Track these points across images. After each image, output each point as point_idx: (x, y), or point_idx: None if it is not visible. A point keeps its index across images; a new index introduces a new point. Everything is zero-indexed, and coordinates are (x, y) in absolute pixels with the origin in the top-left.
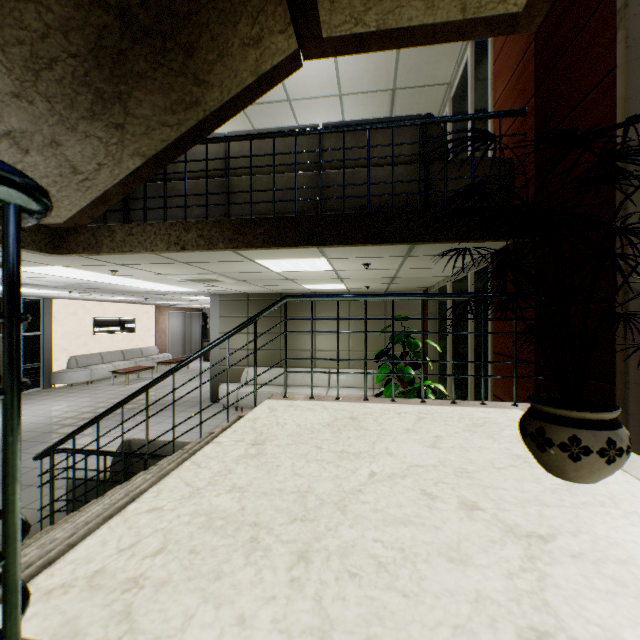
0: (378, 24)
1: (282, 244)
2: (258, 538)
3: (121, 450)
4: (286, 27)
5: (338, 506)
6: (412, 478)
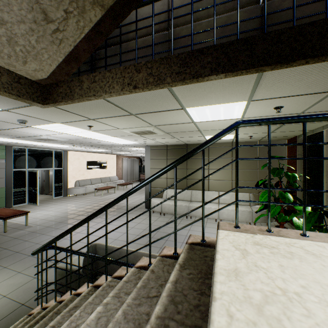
0: None
1: (231, 69)
2: None
3: (89, 251)
4: None
5: None
6: None
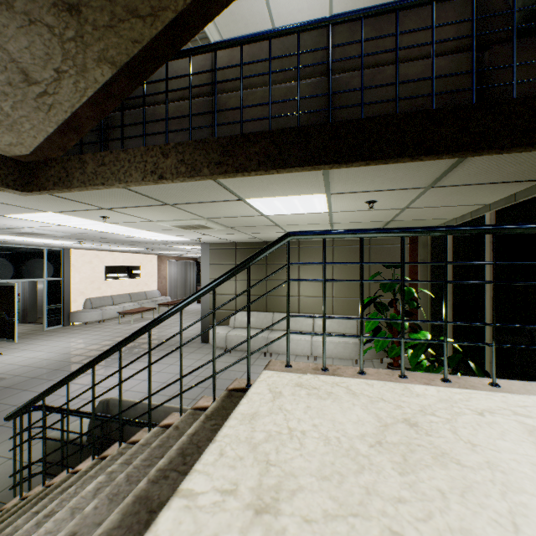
0: None
1: (283, 165)
2: None
3: (98, 411)
4: None
5: None
6: None
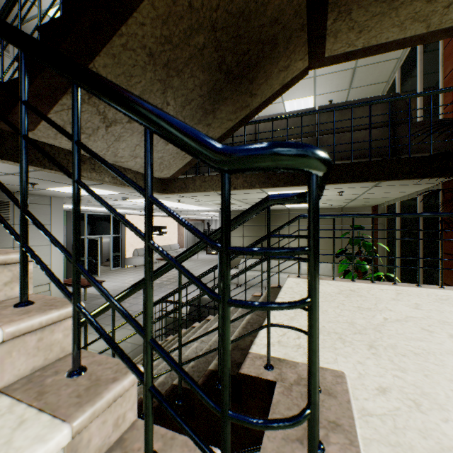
0: (364, 44)
1: (296, 184)
2: (342, 338)
3: (194, 303)
4: (304, 56)
5: (375, 330)
6: (412, 322)
